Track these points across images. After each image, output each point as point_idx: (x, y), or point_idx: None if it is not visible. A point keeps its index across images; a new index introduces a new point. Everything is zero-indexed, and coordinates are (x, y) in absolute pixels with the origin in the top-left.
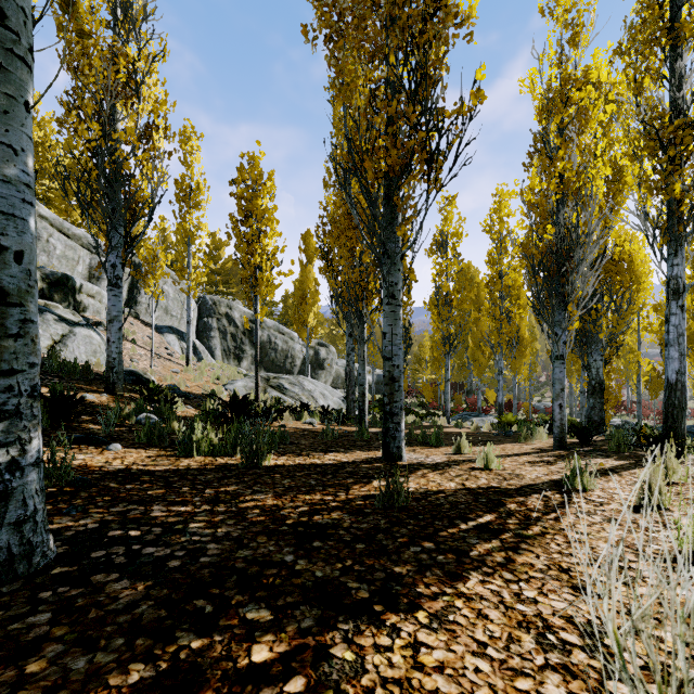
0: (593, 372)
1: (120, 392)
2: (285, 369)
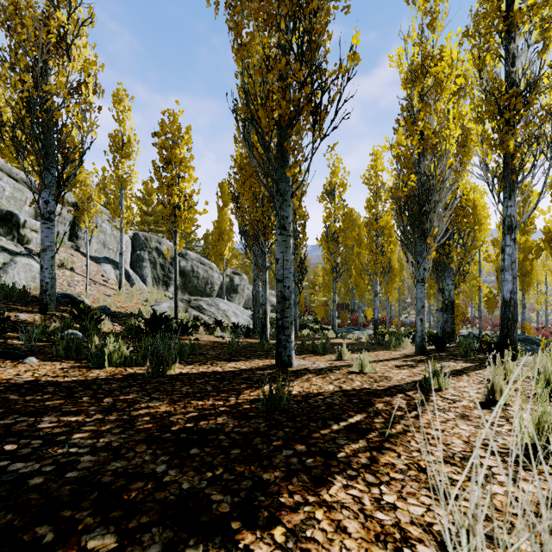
0: (446, 294)
1: (53, 311)
2: (206, 293)
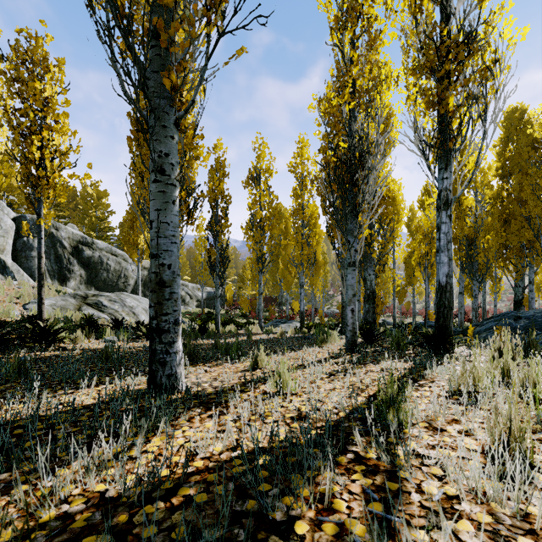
0: (368, 284)
1: None
2: (118, 288)
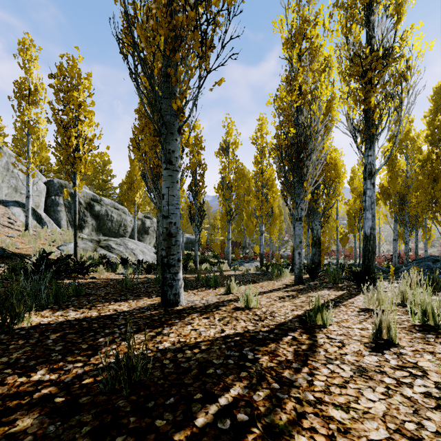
0: (315, 232)
1: None
2: (119, 234)
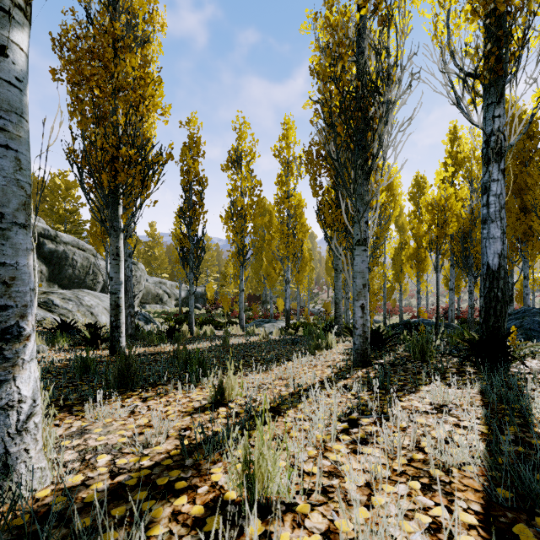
0: None
1: None
2: (86, 286)
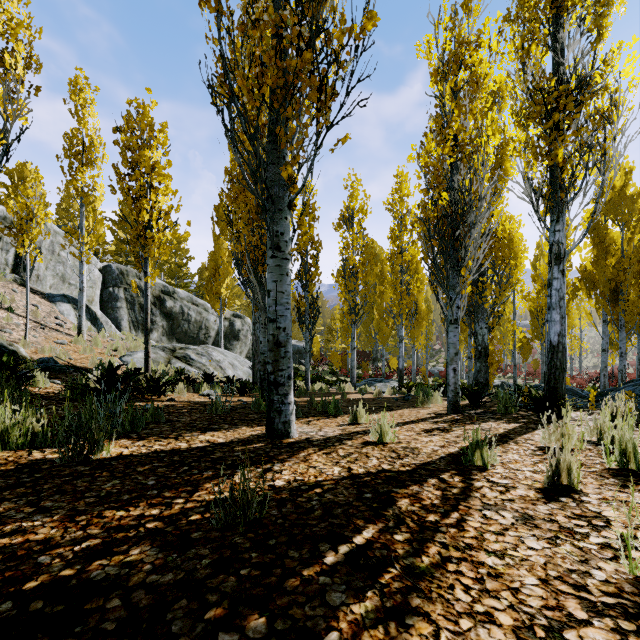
0: (480, 339)
1: None
2: (199, 340)
